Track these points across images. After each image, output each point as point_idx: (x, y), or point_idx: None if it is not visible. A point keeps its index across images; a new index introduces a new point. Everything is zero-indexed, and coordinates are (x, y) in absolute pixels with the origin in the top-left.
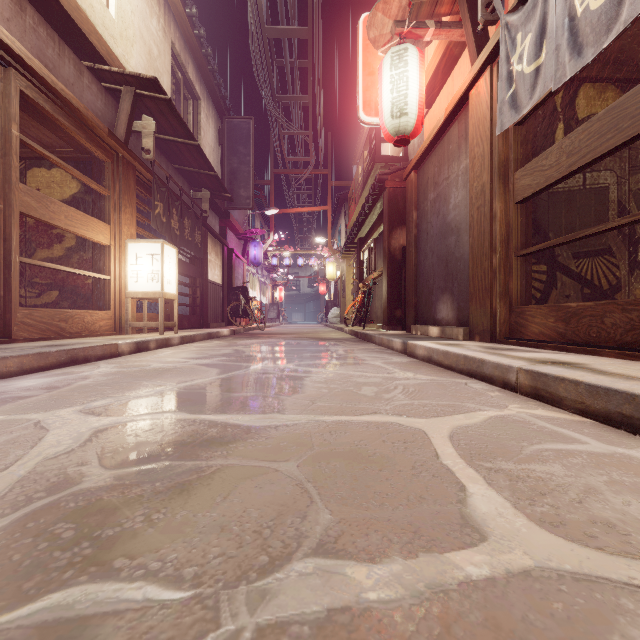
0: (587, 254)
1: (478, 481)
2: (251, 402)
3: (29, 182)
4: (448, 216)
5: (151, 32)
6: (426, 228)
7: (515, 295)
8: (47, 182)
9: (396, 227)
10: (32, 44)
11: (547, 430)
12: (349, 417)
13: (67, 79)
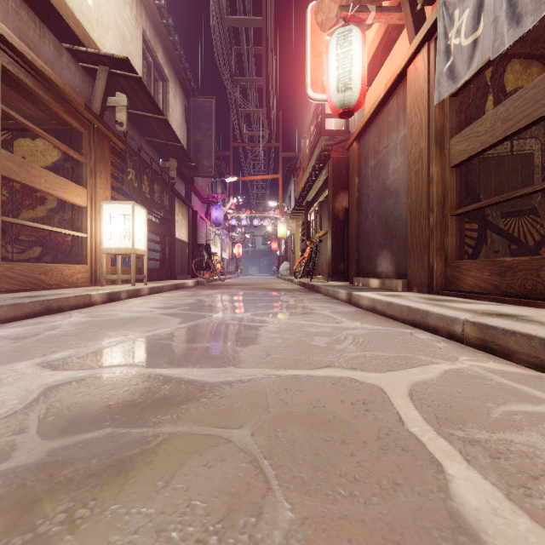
0: (514, 214)
1: (455, 457)
2: (207, 354)
3: (15, 151)
4: (387, 180)
5: (124, 20)
6: (367, 191)
7: (450, 250)
8: (31, 151)
9: (339, 191)
10: (14, 25)
11: (507, 387)
12: (304, 371)
13: (47, 58)
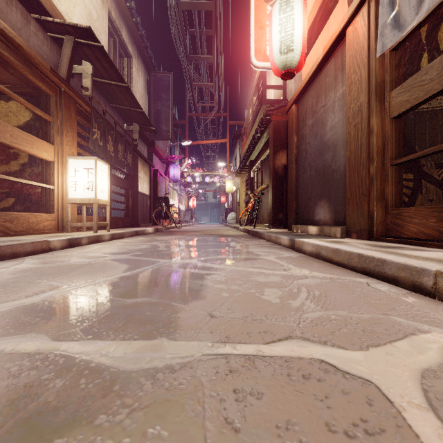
0: None
1: None
2: (139, 315)
3: None
4: (325, 136)
5: None
6: (305, 148)
7: (391, 199)
8: (5, 112)
9: (279, 150)
10: None
11: None
12: (258, 347)
13: (15, 24)
